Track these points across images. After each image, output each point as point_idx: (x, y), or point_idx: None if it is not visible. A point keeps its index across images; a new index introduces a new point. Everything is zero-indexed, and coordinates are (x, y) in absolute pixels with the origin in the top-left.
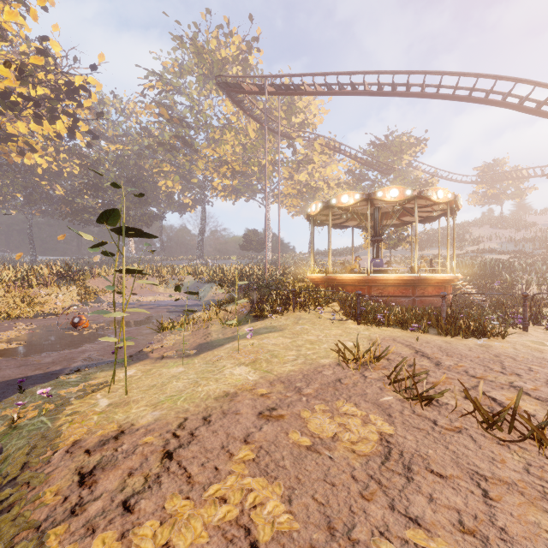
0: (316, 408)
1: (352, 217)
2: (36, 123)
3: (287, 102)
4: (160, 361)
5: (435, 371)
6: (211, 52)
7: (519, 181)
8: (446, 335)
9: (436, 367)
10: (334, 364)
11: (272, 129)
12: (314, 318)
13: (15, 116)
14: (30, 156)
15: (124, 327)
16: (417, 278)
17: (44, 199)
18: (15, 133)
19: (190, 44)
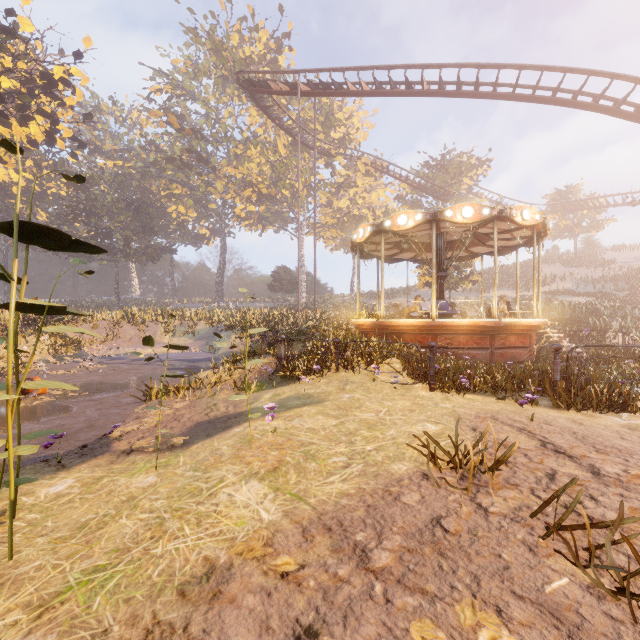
0: (414, 635)
1: (408, 248)
2: (2, 125)
3: (324, 112)
4: (124, 459)
5: (602, 490)
6: (232, 49)
7: (595, 212)
8: (568, 408)
9: (598, 480)
10: (417, 475)
11: (307, 144)
12: (367, 382)
13: None
14: None
15: (10, 420)
16: (497, 324)
17: None
18: None
19: (206, 39)
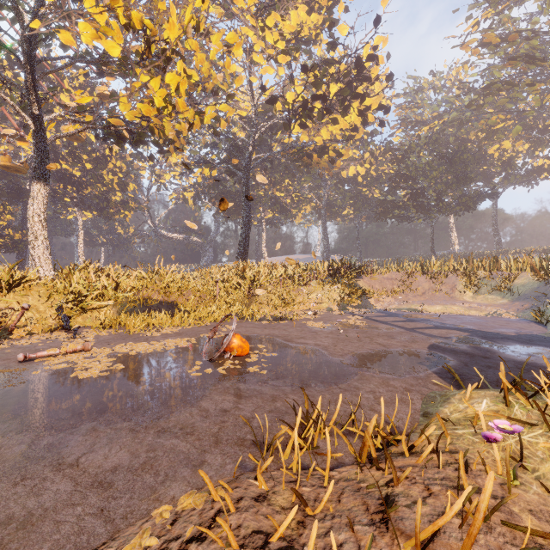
0: None
1: None
2: (333, 124)
3: None
4: None
5: None
6: None
7: None
8: None
9: None
10: None
11: None
12: None
13: (312, 122)
14: (339, 162)
15: None
16: None
17: (365, 205)
18: (321, 142)
19: None
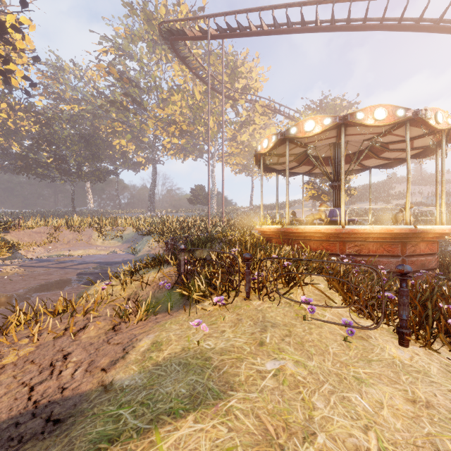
0: None
1: (305, 161)
2: None
3: (230, 67)
4: None
5: None
6: (159, 18)
7: None
8: None
9: None
10: None
11: (217, 90)
12: (295, 322)
13: None
14: None
15: None
16: (413, 231)
17: (0, 155)
18: None
19: (140, 11)
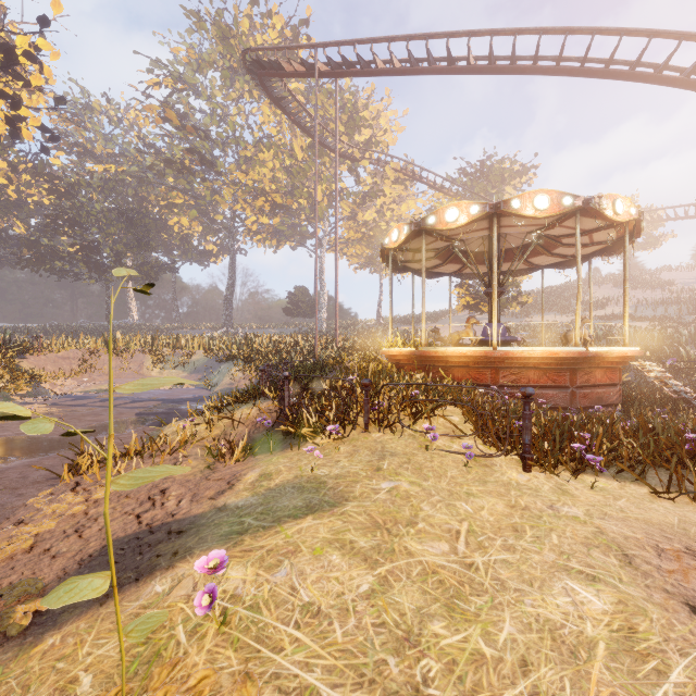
0: None
1: (452, 258)
2: None
3: (348, 111)
4: None
5: None
6: (241, 36)
7: (652, 226)
8: None
9: None
10: None
11: (327, 146)
12: (417, 452)
13: None
14: None
15: None
16: (583, 355)
17: None
18: None
19: (211, 24)
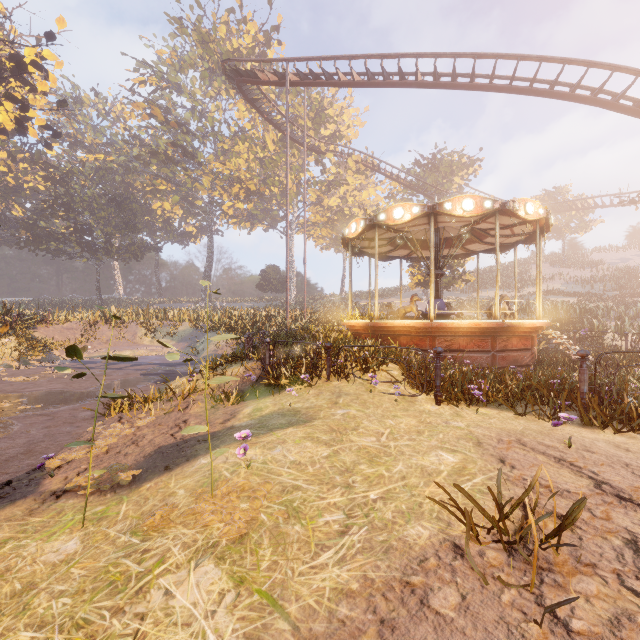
0: None
1: (402, 244)
2: None
3: (314, 108)
4: (49, 506)
5: None
6: (219, 41)
7: (583, 213)
8: (604, 427)
9: None
10: (445, 547)
11: (296, 140)
12: (363, 393)
13: None
14: None
15: None
16: (500, 325)
17: None
18: None
19: (192, 30)
